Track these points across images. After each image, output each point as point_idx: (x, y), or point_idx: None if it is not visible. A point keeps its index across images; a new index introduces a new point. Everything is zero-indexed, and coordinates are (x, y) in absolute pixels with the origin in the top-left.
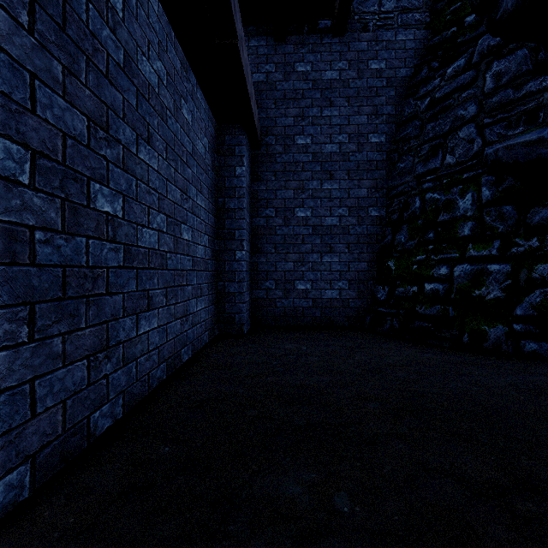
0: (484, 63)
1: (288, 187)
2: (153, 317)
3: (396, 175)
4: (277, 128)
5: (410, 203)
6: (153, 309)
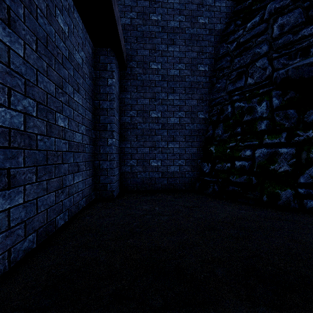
0: (272, 19)
1: (146, 97)
2: (17, 194)
3: (215, 91)
4: (138, 56)
5: (224, 109)
6: (17, 186)
